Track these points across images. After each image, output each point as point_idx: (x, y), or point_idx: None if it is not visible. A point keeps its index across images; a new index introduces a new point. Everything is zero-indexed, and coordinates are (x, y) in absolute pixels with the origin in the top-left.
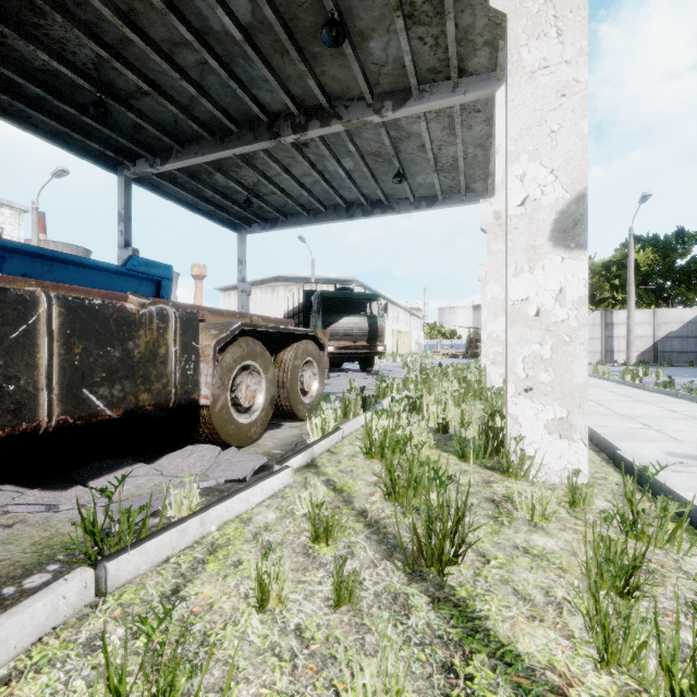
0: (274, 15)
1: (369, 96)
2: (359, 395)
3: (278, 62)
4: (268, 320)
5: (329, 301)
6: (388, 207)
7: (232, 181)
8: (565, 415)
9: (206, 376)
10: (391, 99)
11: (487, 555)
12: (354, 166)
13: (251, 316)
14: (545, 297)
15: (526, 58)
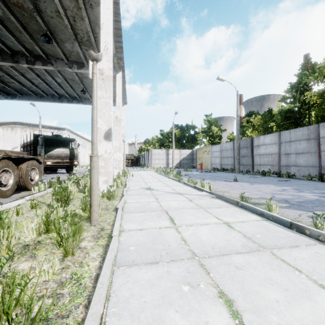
0: (16, 20)
1: (66, 60)
2: (57, 180)
3: (18, 34)
4: (13, 152)
5: (49, 140)
6: (80, 101)
7: None
8: (107, 179)
9: None
10: (76, 64)
11: (75, 205)
12: (62, 81)
13: (5, 151)
14: (102, 151)
15: (98, 93)
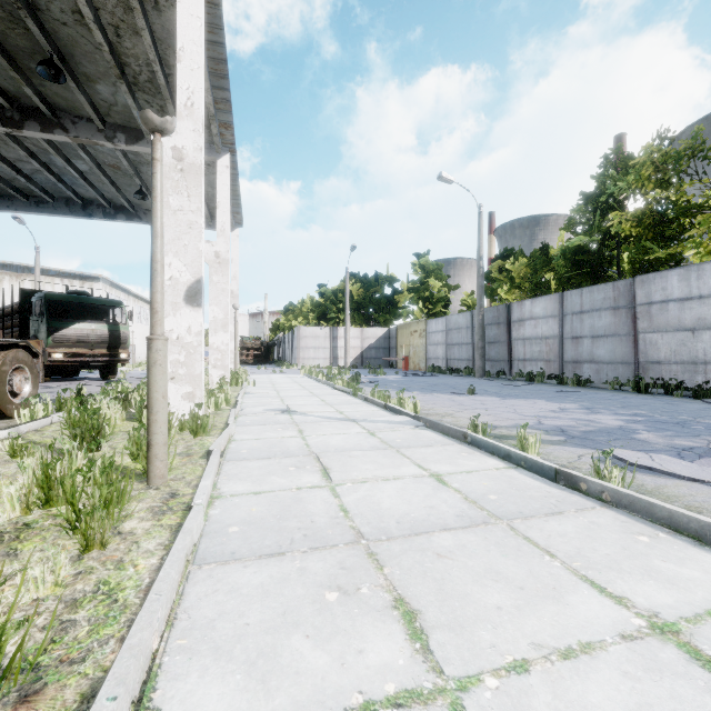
0: None
1: (100, 123)
2: (77, 395)
3: None
4: None
5: (58, 303)
6: (134, 215)
7: None
8: (192, 390)
9: None
10: (124, 133)
11: (117, 448)
12: (90, 169)
13: None
14: (182, 330)
15: (172, 202)
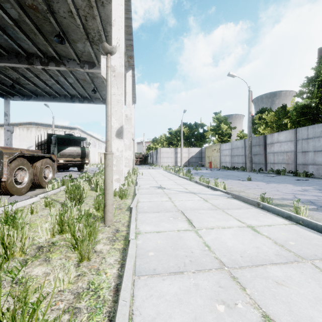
0: (31, 23)
1: (78, 61)
2: (70, 178)
3: (32, 36)
4: (28, 151)
5: (61, 139)
6: (91, 100)
7: (2, 74)
8: (119, 177)
9: (4, 171)
10: (88, 64)
11: (88, 204)
12: (73, 81)
13: (20, 149)
14: (114, 149)
15: None
